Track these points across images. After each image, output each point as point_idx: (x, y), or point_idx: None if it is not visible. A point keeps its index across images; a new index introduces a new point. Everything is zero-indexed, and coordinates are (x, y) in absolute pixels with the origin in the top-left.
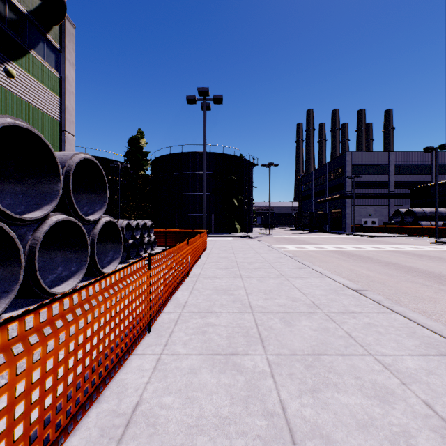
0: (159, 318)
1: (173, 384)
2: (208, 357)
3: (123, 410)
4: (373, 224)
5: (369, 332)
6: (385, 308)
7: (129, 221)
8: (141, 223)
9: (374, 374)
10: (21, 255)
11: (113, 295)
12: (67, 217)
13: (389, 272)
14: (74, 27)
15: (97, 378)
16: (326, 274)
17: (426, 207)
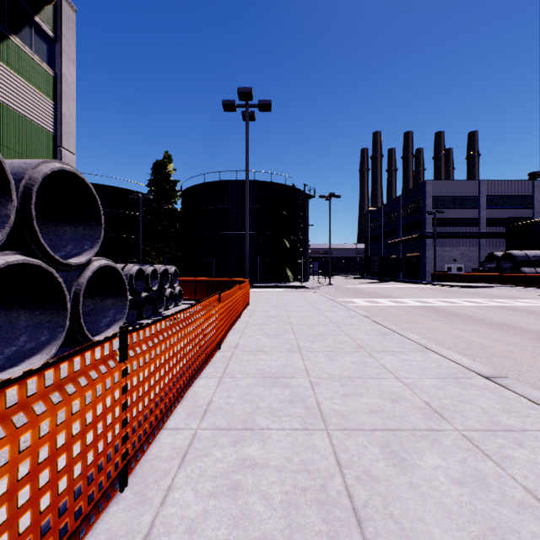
0: (153, 446)
1: None
2: None
3: None
4: (459, 271)
5: None
6: None
7: (142, 267)
8: (160, 269)
9: None
10: None
11: None
12: (25, 258)
13: (512, 340)
14: (74, 10)
15: None
16: (427, 345)
17: (527, 249)
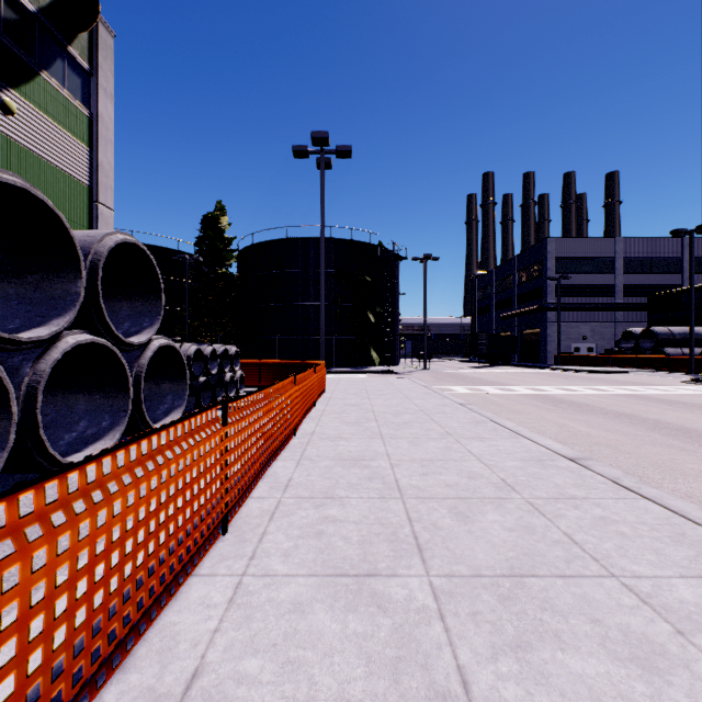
0: (243, 509)
1: (262, 633)
2: (325, 581)
3: (168, 688)
4: (589, 352)
5: (605, 534)
6: (626, 490)
7: (200, 347)
8: (219, 349)
9: (624, 614)
10: (12, 401)
11: (154, 471)
12: (93, 337)
13: (623, 429)
14: (112, 36)
15: (119, 626)
16: (521, 432)
17: (673, 325)
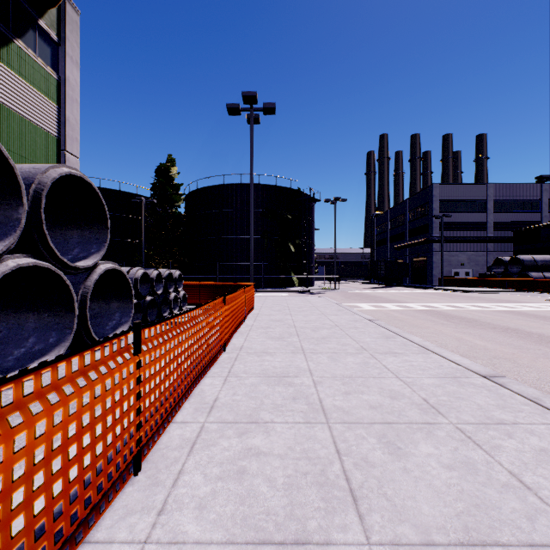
0: (163, 437)
1: None
2: None
3: None
4: (466, 275)
5: None
6: None
7: (147, 271)
8: (164, 273)
9: None
10: None
11: None
12: (35, 261)
13: (515, 343)
14: (78, 13)
15: None
16: (429, 347)
17: (535, 254)
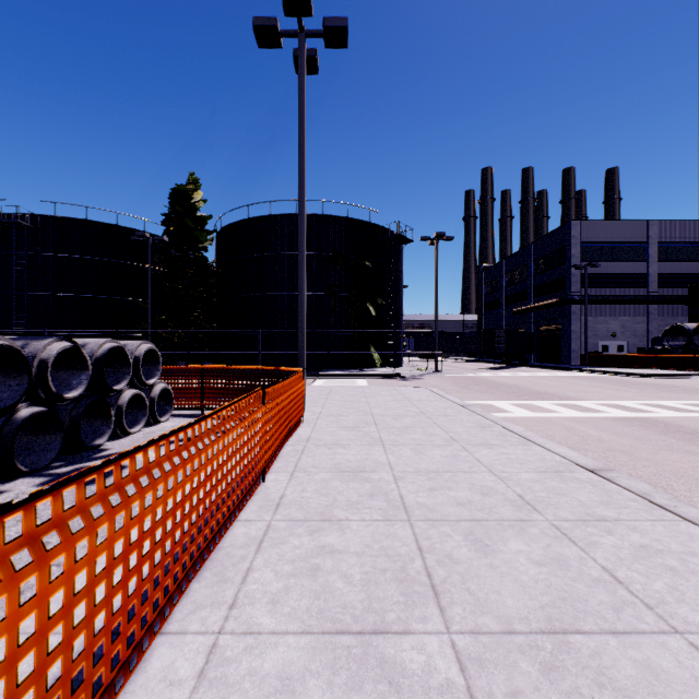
0: None
1: None
2: None
3: None
4: (619, 351)
5: None
6: None
7: (32, 343)
8: (98, 348)
9: None
10: None
11: None
12: None
13: None
14: None
15: None
16: None
17: None
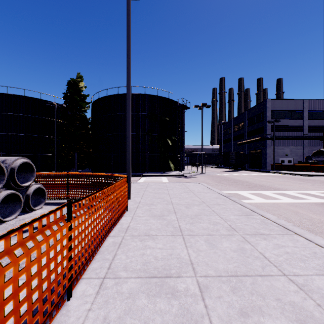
0: None
1: None
2: None
3: None
4: (289, 162)
5: None
6: None
7: None
8: None
9: None
10: None
11: None
12: None
13: None
14: None
15: None
16: None
17: None
